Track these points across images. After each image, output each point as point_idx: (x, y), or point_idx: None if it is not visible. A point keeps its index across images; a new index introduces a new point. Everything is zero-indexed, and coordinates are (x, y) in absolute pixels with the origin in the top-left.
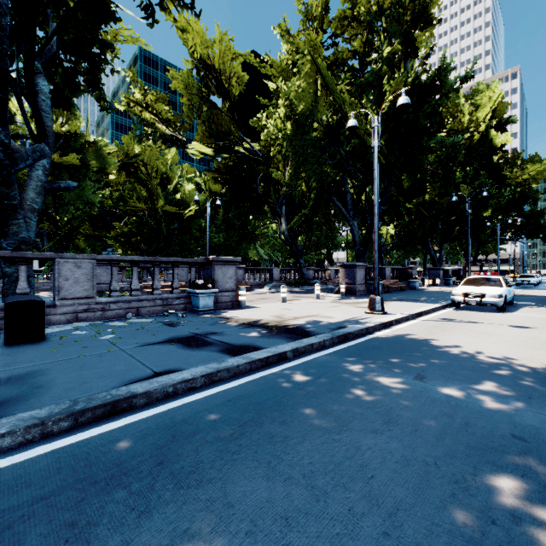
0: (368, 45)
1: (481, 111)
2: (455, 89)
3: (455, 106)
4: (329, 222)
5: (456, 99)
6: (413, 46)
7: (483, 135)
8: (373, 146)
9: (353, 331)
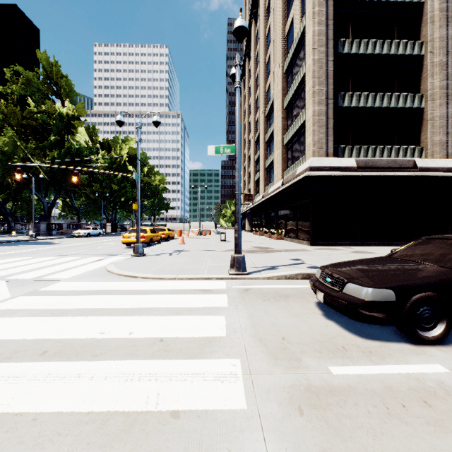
0: (46, 128)
1: (124, 151)
2: (89, 154)
3: (118, 142)
4: (27, 199)
5: (118, 139)
6: (71, 131)
7: (127, 162)
8: (32, 186)
9: (16, 240)
